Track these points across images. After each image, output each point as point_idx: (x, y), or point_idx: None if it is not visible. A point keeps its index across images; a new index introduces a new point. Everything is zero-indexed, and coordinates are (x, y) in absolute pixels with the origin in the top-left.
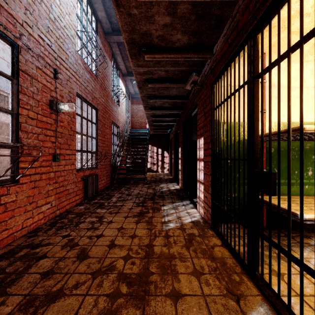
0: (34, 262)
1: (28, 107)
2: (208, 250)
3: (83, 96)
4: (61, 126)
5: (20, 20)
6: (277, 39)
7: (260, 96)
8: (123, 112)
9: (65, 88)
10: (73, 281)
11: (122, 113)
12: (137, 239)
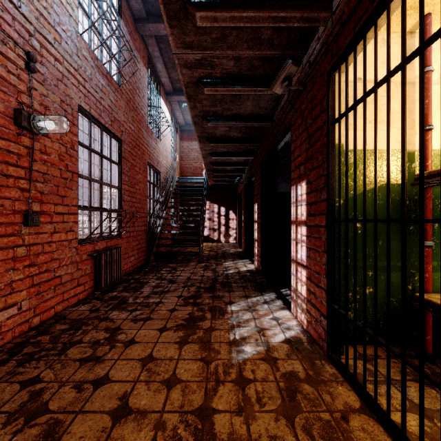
0: None
1: None
2: (338, 428)
3: (94, 115)
4: (43, 161)
5: None
6: None
7: (417, 101)
8: (167, 151)
9: (53, 94)
10: None
11: (165, 153)
12: (178, 391)
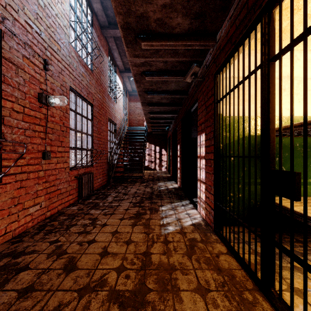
0: (13, 275)
1: (13, 99)
2: (213, 260)
3: (78, 91)
4: (52, 121)
5: (3, 2)
6: (304, 8)
7: None
8: (121, 110)
9: (56, 81)
10: (54, 302)
11: (119, 111)
12: (132, 245)
